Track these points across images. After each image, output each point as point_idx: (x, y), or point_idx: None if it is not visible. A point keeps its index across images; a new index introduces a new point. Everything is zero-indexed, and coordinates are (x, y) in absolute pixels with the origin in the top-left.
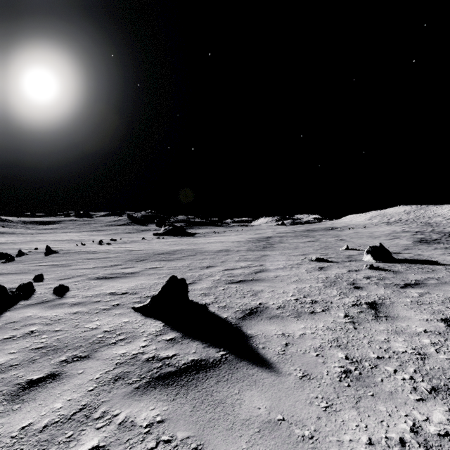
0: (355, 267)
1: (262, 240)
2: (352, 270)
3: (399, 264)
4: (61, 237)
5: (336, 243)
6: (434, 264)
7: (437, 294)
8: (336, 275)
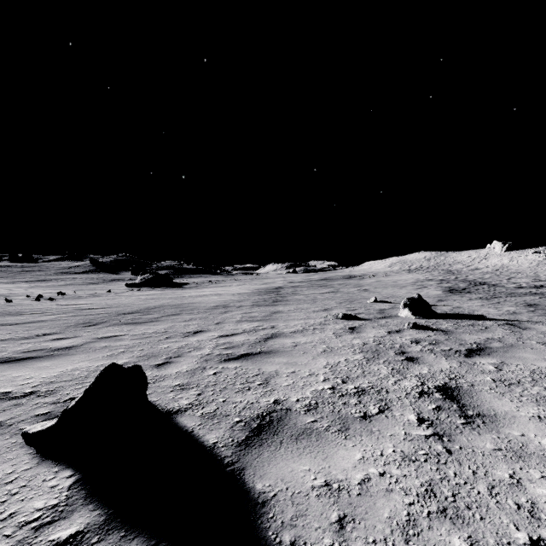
0: (394, 326)
1: (271, 292)
2: (392, 330)
3: (443, 319)
4: None
5: (360, 294)
6: (481, 318)
7: (517, 366)
8: (375, 340)
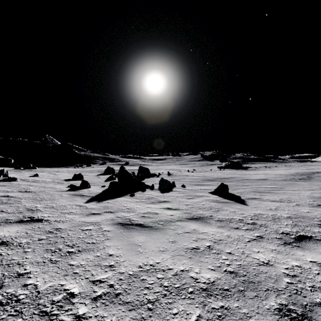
0: None
1: (305, 174)
2: None
3: None
4: (168, 167)
5: None
6: None
7: None
8: None
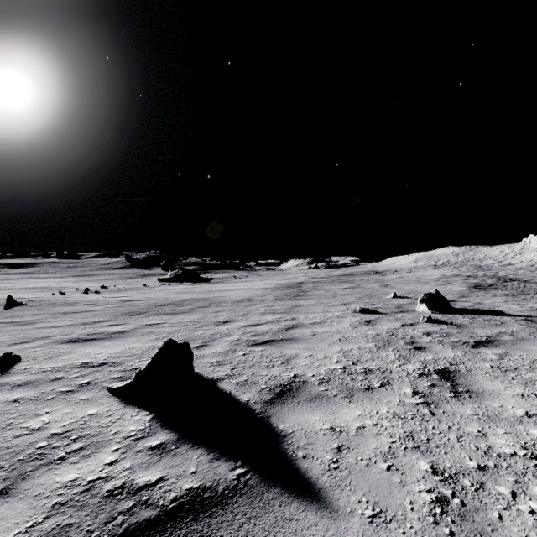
0: (409, 320)
1: (293, 287)
2: (407, 324)
3: (460, 315)
4: (35, 284)
5: (381, 290)
6: (500, 314)
7: (520, 356)
8: (389, 332)
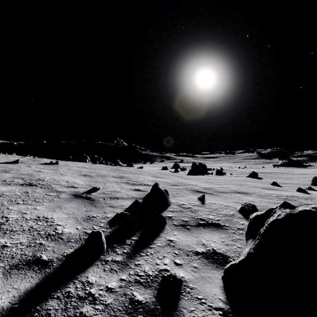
0: None
1: None
2: None
3: None
4: (221, 165)
5: None
6: None
7: None
8: None
